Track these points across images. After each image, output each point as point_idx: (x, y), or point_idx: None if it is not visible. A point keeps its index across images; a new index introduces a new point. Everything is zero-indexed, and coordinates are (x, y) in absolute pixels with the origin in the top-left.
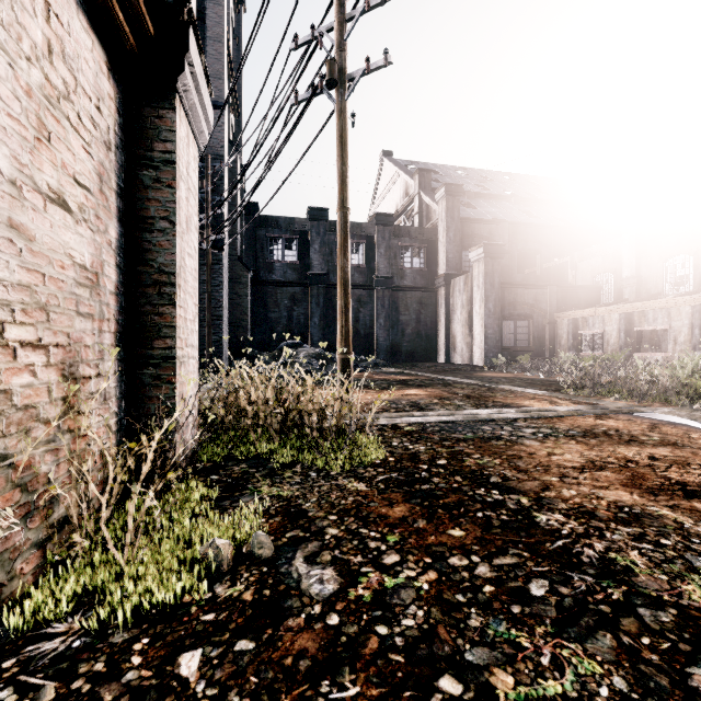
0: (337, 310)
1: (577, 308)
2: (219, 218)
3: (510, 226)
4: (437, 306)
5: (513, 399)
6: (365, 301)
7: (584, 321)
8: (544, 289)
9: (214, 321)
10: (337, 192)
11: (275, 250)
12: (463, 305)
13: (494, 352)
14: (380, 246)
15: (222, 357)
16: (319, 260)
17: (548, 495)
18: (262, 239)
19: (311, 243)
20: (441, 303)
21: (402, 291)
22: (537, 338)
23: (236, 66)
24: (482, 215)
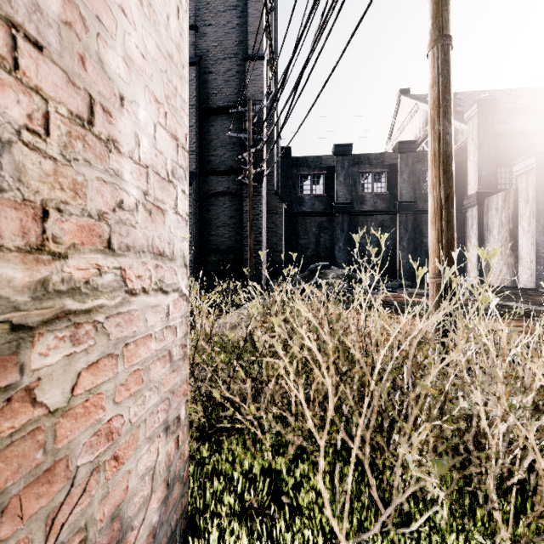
0: (430, 206)
1: None
2: (259, 155)
3: None
4: (465, 227)
5: None
6: (387, 226)
7: None
8: None
9: (254, 246)
10: (430, 16)
11: (304, 185)
12: (502, 223)
13: None
14: (403, 173)
15: (262, 277)
16: (343, 190)
17: None
18: (294, 177)
19: (336, 177)
20: (472, 224)
21: (426, 214)
22: None
23: (272, 33)
24: (520, 128)
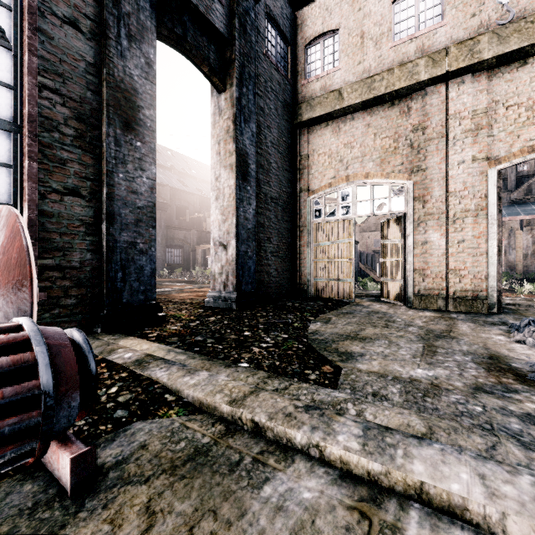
0: None
1: (207, 243)
2: None
3: (171, 189)
4: None
5: (170, 286)
6: None
7: (209, 251)
8: (190, 232)
9: None
10: None
11: None
12: None
13: (161, 267)
14: None
15: None
16: None
17: (176, 298)
18: None
19: None
20: None
21: None
22: (186, 259)
23: None
24: None
